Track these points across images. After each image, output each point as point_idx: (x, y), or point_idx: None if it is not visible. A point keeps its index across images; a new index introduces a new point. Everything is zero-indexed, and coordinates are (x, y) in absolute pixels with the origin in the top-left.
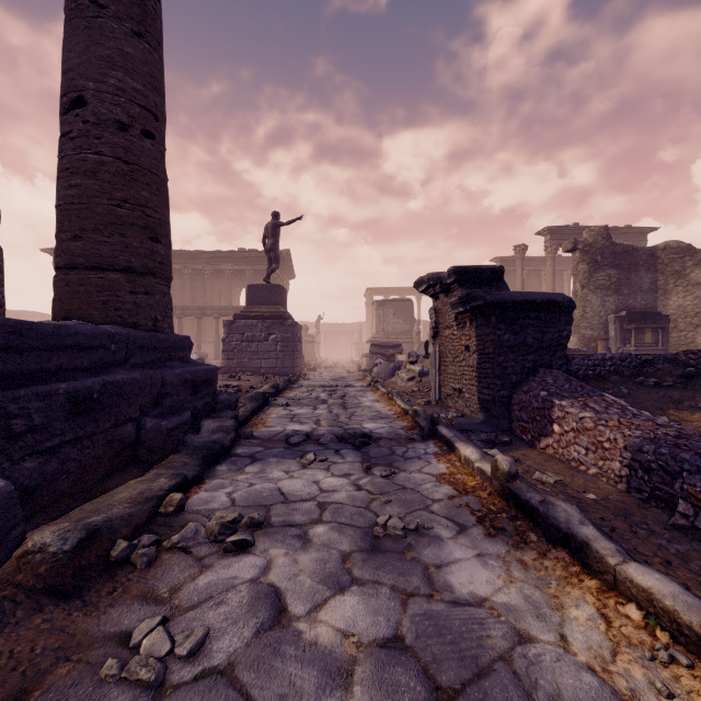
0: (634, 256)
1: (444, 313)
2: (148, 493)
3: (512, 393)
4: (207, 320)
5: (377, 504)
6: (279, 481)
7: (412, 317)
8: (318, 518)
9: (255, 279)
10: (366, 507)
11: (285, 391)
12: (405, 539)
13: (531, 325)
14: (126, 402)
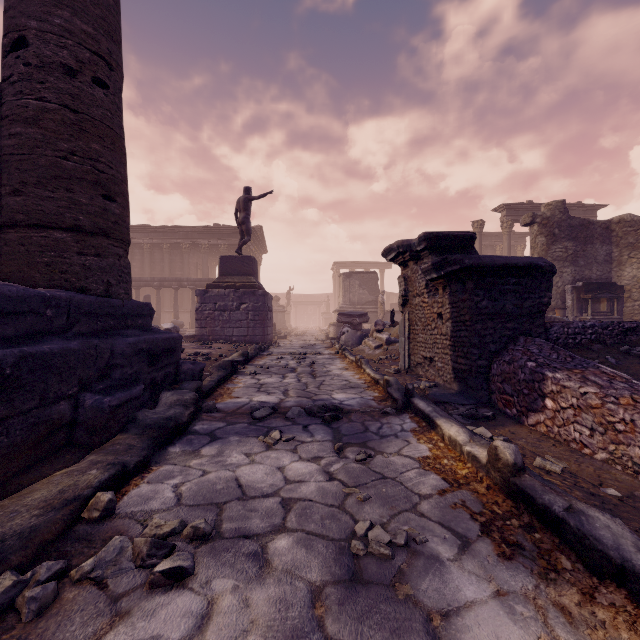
0: (590, 229)
1: (413, 281)
2: (70, 492)
3: (490, 363)
4: (184, 291)
5: (353, 501)
6: (238, 467)
7: (376, 288)
8: (280, 523)
9: (230, 253)
10: (340, 506)
11: (255, 359)
12: (393, 560)
13: (511, 291)
14: (57, 377)
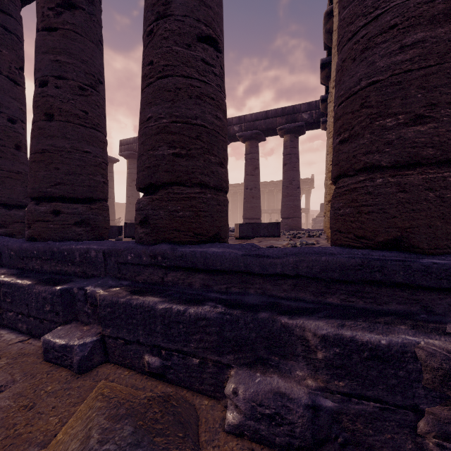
0: None
1: None
2: None
3: None
4: (275, 213)
5: None
6: None
7: None
8: None
9: None
10: None
11: None
12: None
13: None
14: None
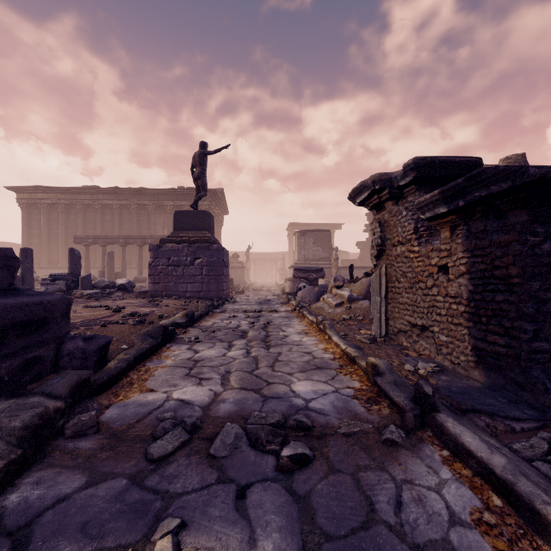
0: None
1: (393, 226)
2: None
3: None
4: None
5: None
6: None
7: (330, 245)
8: None
9: None
10: None
11: (204, 318)
12: None
13: None
14: None
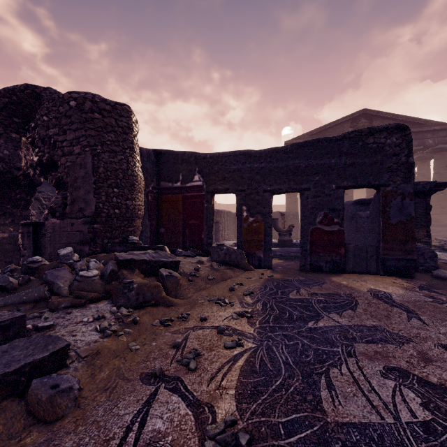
0: None
1: None
2: None
3: None
4: None
5: None
6: None
7: None
8: None
9: None
10: None
11: None
12: None
13: None
14: None
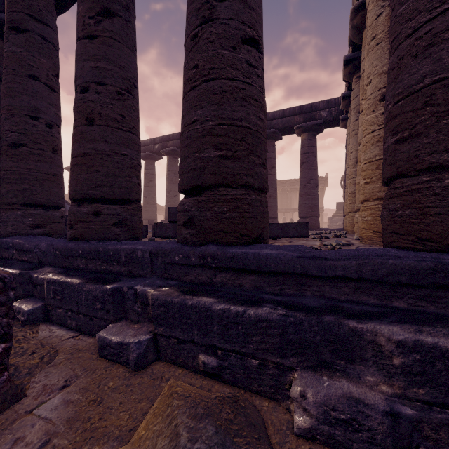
0: None
1: None
2: None
3: None
4: (288, 213)
5: None
6: None
7: None
8: None
9: None
10: None
11: None
12: None
13: None
14: None
